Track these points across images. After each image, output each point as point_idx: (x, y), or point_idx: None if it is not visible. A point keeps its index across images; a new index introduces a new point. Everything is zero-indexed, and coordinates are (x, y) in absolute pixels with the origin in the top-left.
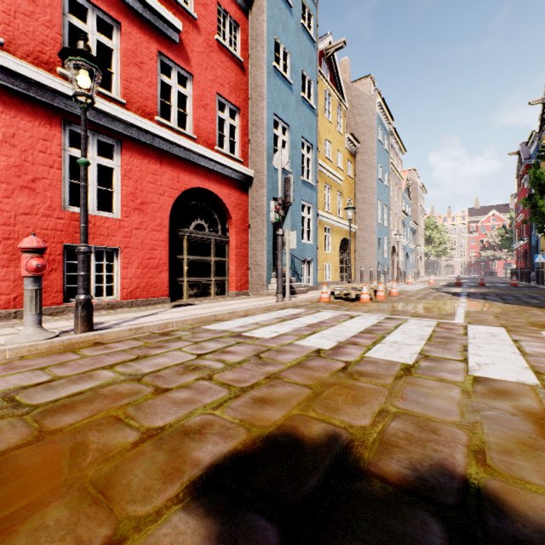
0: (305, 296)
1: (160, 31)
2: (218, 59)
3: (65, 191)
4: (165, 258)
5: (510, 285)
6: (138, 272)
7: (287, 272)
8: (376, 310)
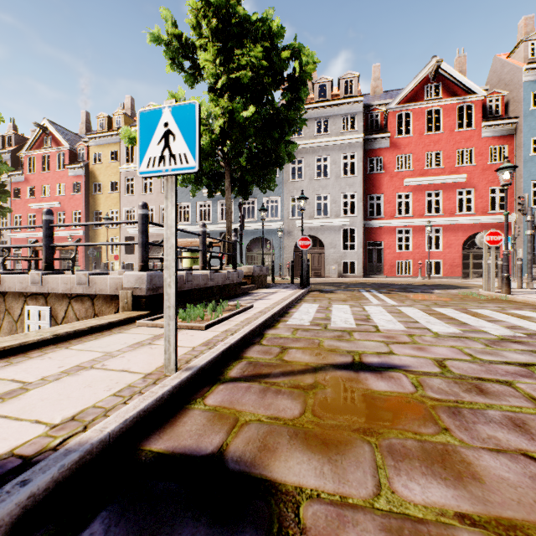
0: None
1: (457, 182)
2: (489, 172)
3: (426, 246)
4: (459, 262)
5: None
6: (448, 267)
7: None
8: None
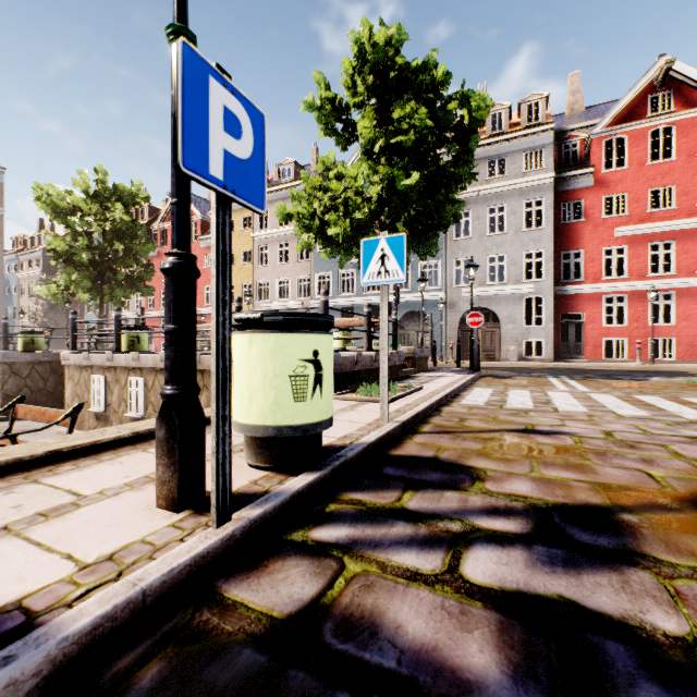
0: None
1: None
2: None
3: (649, 318)
4: None
5: None
6: (684, 348)
7: None
8: None
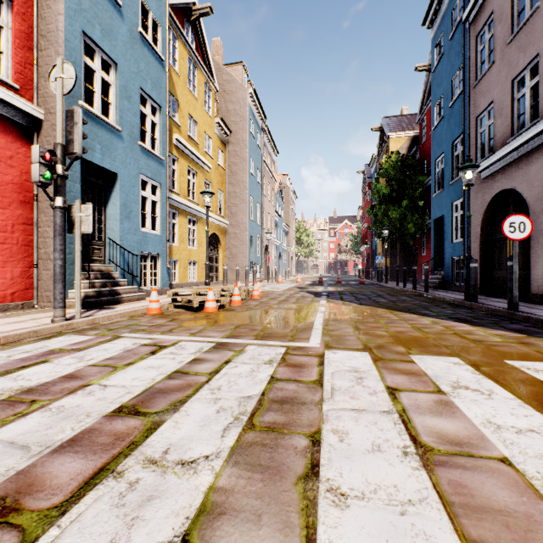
0: (130, 307)
1: None
2: None
3: None
4: None
5: (360, 283)
6: None
7: (77, 272)
8: (215, 327)
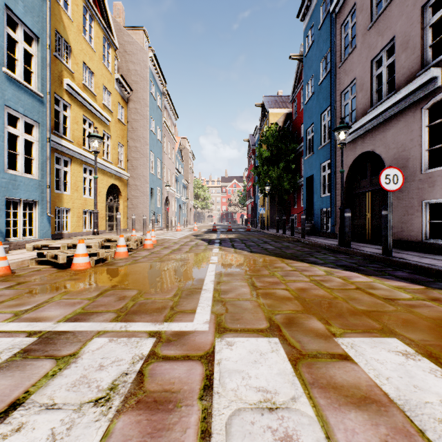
0: None
1: None
2: None
3: None
4: None
5: (247, 230)
6: None
7: None
8: (68, 296)
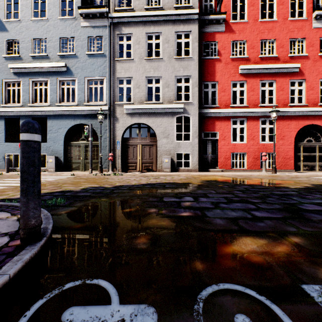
0: None
1: (290, 72)
2: (320, 63)
3: (260, 137)
4: (292, 155)
5: None
6: (281, 160)
7: None
8: None
